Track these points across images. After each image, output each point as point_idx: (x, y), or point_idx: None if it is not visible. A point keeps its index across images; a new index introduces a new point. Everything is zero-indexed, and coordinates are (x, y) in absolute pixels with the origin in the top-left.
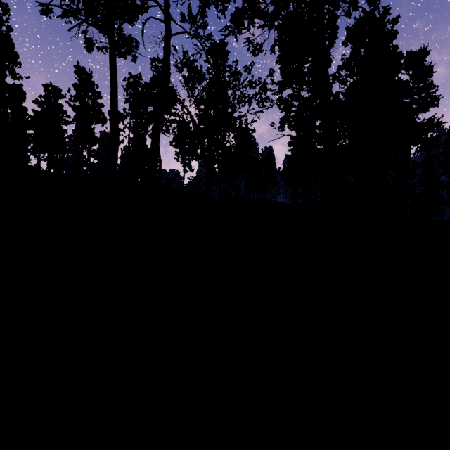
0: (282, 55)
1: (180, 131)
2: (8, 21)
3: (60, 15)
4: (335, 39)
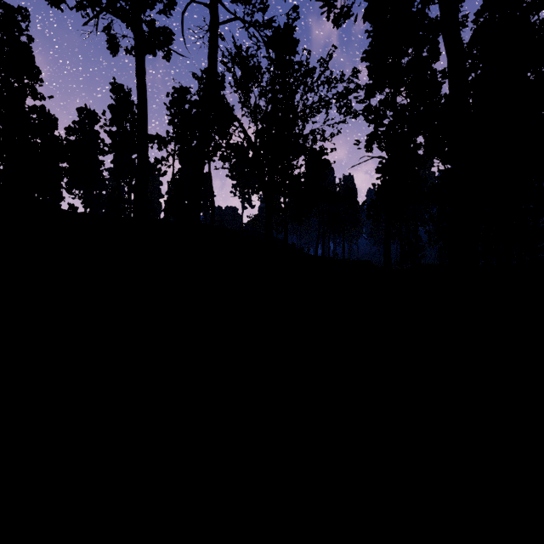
0: (376, 36)
1: (231, 155)
2: (27, 29)
3: (75, 5)
4: (461, 2)
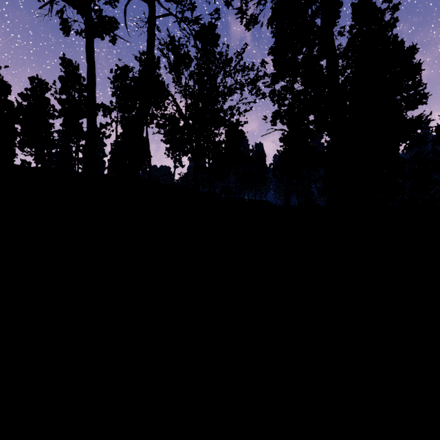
0: (277, 38)
1: (166, 123)
2: None
3: None
4: (337, 18)
